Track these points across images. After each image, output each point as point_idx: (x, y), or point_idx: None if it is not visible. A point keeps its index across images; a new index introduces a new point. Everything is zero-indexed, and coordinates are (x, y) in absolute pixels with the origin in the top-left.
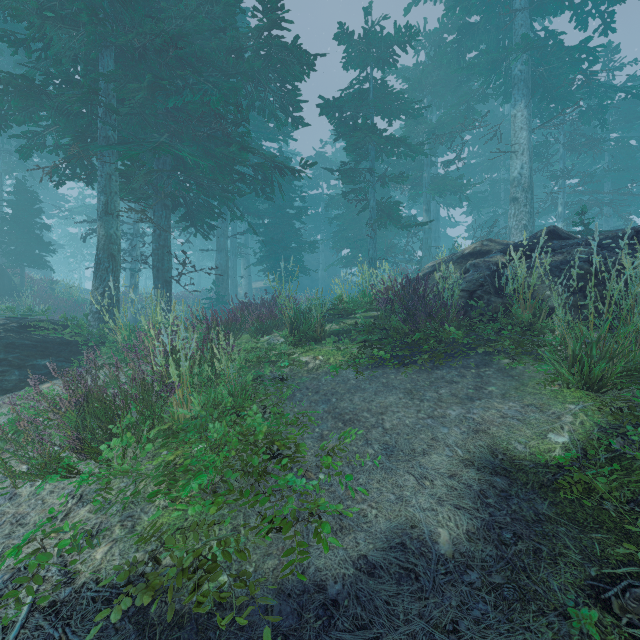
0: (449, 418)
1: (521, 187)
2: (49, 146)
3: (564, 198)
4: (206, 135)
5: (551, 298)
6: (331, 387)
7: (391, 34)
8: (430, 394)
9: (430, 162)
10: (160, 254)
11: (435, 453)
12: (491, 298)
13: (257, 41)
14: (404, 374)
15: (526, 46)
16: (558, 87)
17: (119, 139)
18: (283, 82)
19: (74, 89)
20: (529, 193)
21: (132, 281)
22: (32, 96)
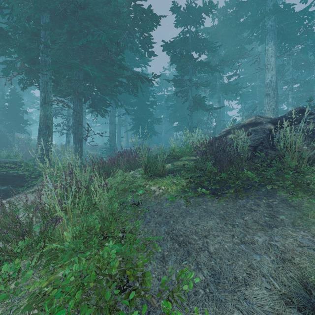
0: (257, 244)
1: (271, 88)
2: (17, 68)
3: (292, 94)
4: (100, 60)
5: (308, 151)
6: (169, 211)
7: (201, 6)
8: (238, 220)
9: (220, 76)
10: (76, 125)
11: (255, 284)
12: (268, 151)
13: (128, 8)
14: (217, 202)
15: (274, 11)
16: (292, 33)
17: (53, 63)
18: (143, 32)
19: (25, 33)
20: (275, 91)
21: (67, 139)
22: (3, 38)
